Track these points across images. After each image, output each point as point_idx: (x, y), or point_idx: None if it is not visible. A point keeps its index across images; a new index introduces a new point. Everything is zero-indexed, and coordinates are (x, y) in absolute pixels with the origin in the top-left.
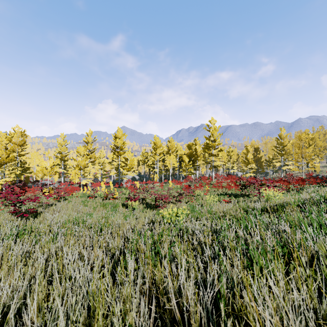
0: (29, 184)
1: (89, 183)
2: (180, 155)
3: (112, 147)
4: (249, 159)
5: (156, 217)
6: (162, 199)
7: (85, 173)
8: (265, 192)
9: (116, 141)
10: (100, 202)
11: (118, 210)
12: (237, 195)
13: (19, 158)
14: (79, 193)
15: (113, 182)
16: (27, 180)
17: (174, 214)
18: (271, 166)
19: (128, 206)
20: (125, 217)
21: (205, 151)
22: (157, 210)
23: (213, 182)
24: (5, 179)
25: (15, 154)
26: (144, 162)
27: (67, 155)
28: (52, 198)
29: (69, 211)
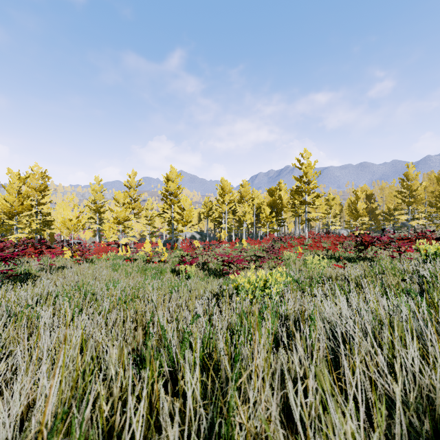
0: (55, 244)
1: (129, 242)
2: (258, 205)
3: (162, 194)
4: (359, 209)
5: (223, 290)
6: (233, 262)
7: (127, 230)
8: (422, 249)
9: (168, 185)
10: (139, 266)
11: (163, 278)
12: (352, 259)
13: (39, 208)
14: (112, 254)
15: (165, 243)
16: (52, 238)
17: (261, 283)
18: (391, 221)
19: (180, 272)
20: (171, 289)
21: (294, 198)
22: (226, 279)
23: (307, 243)
24: (17, 234)
25: (33, 203)
26: (207, 215)
27: (104, 205)
28: (73, 260)
29: (82, 277)
